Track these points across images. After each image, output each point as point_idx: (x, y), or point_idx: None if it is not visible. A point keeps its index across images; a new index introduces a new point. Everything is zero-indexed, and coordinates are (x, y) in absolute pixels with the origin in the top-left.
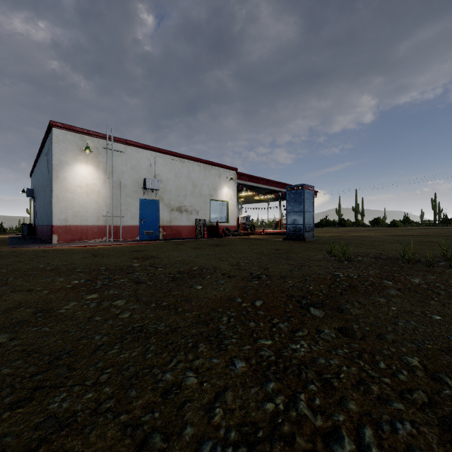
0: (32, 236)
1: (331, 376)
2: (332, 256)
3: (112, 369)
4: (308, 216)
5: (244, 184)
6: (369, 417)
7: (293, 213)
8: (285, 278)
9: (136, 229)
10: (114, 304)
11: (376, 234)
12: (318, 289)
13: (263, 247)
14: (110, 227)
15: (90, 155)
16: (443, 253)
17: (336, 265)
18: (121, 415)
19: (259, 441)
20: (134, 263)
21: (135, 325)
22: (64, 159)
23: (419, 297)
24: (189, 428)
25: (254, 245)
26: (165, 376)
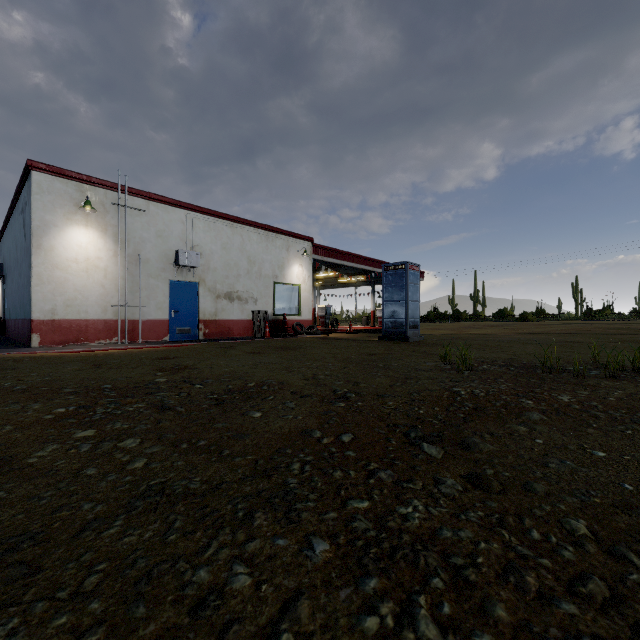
0: None
1: (464, 561)
2: (448, 363)
3: (108, 564)
4: (412, 307)
5: (323, 261)
6: (528, 632)
7: (392, 303)
8: (384, 398)
9: (164, 325)
10: (121, 446)
11: (502, 332)
12: (431, 414)
13: (351, 351)
14: (124, 323)
15: (92, 214)
16: (593, 358)
17: (454, 377)
18: None
19: None
20: (158, 378)
21: (152, 481)
22: (51, 219)
23: (571, 423)
24: None
25: (338, 348)
26: (198, 575)
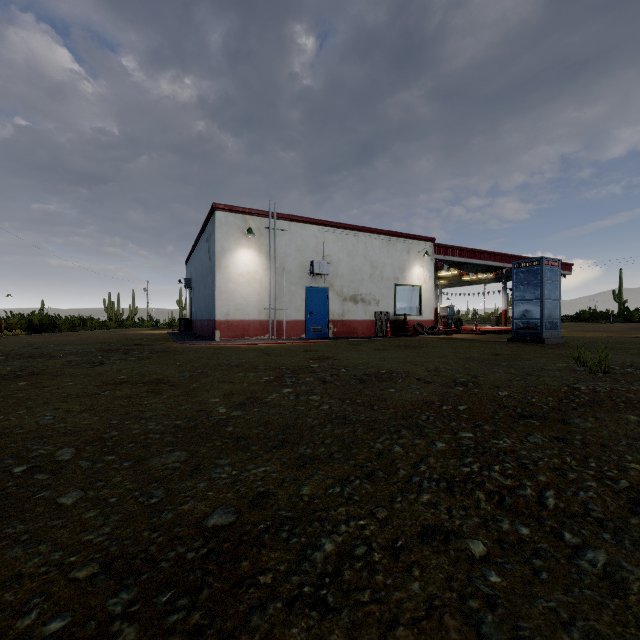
0: (189, 332)
1: (529, 462)
2: (582, 365)
3: (332, 438)
4: (549, 306)
5: (445, 260)
6: (556, 486)
7: (523, 302)
8: (500, 388)
9: (302, 324)
10: (311, 398)
11: None
12: (543, 402)
13: (474, 351)
14: (273, 322)
15: (252, 238)
16: None
17: (582, 377)
18: (350, 460)
19: (456, 482)
20: (312, 364)
21: (337, 414)
22: (226, 245)
23: None
24: (402, 471)
25: (460, 348)
26: (376, 446)
